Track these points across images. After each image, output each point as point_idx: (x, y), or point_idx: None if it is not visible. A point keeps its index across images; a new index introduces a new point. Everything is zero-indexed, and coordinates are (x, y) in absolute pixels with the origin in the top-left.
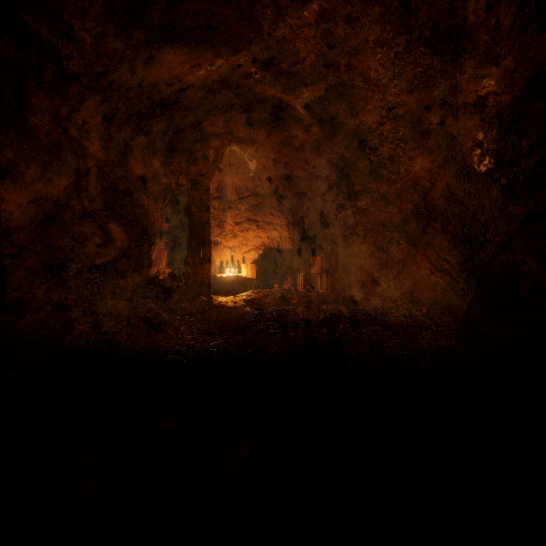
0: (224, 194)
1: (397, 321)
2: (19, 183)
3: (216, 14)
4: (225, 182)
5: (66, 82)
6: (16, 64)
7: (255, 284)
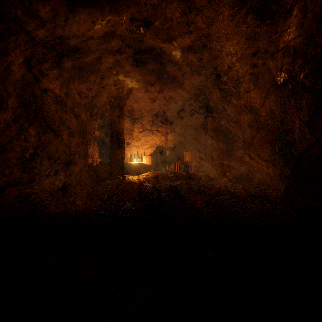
0: (133, 114)
1: (239, 192)
2: (3, 107)
3: (127, 3)
4: (133, 107)
5: (34, 44)
6: (2, 32)
7: (151, 168)
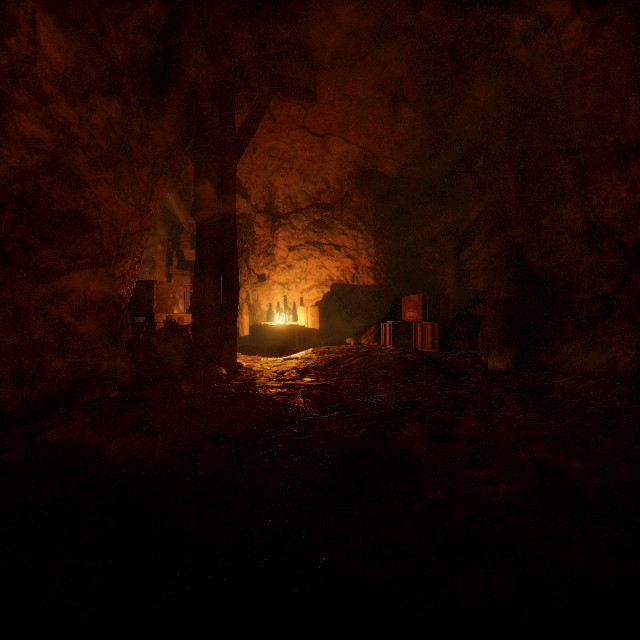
0: (273, 204)
1: None
2: None
3: None
4: (274, 185)
5: None
6: None
7: (318, 337)
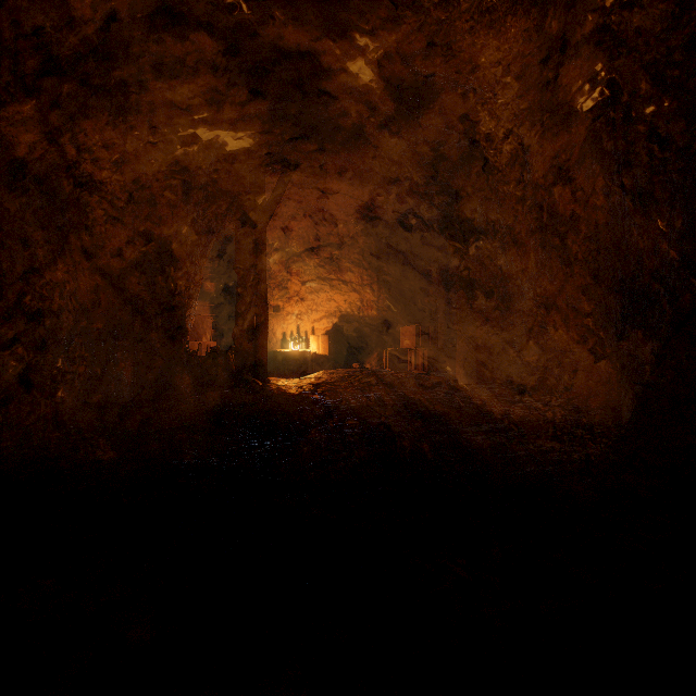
0: (288, 243)
1: (525, 415)
2: None
3: None
4: (289, 228)
5: (58, 78)
6: None
7: (328, 362)
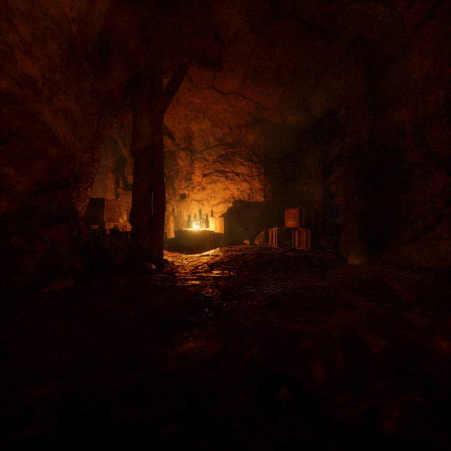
0: (191, 143)
1: None
2: None
3: None
4: (192, 129)
5: None
6: None
7: (224, 239)
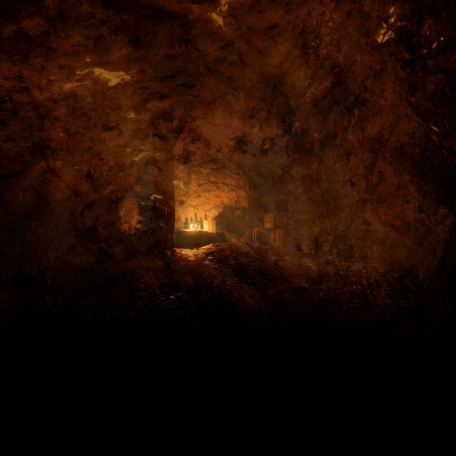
0: (189, 159)
1: (351, 276)
2: None
3: None
4: (189, 148)
5: (27, 42)
6: None
7: (215, 238)
